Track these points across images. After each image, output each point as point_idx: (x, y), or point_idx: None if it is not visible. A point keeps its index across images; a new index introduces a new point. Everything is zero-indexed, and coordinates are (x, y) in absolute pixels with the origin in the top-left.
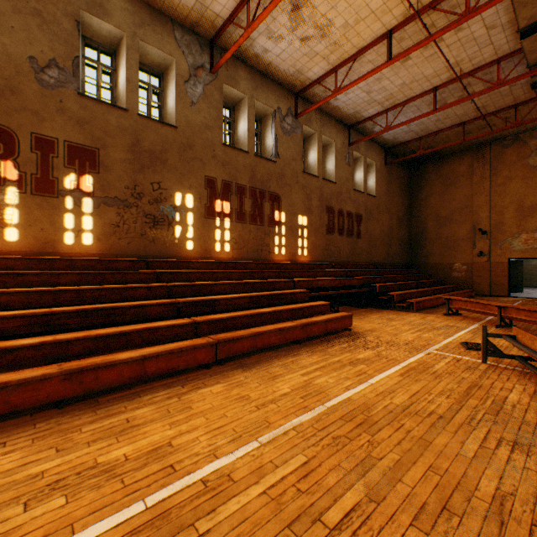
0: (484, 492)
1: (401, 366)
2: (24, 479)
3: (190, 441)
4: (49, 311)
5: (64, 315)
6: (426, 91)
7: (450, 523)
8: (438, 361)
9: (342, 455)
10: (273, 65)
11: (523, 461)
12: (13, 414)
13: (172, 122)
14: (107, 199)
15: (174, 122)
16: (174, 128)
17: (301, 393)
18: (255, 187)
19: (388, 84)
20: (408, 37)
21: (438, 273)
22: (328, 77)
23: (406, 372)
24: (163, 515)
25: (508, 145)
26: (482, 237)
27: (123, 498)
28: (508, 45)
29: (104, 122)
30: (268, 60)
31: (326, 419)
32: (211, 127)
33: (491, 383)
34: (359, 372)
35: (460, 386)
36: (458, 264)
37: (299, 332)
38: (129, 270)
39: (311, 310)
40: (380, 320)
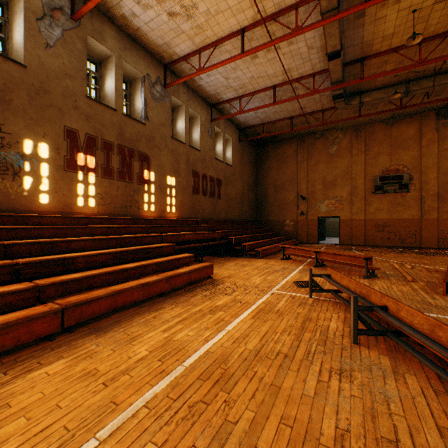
0: (328, 436)
1: (253, 308)
2: None
3: None
4: None
5: None
6: (268, 87)
7: None
8: (280, 300)
9: (198, 429)
10: (142, 32)
11: (349, 388)
12: None
13: (20, 60)
14: None
15: (22, 60)
16: (21, 67)
17: (160, 354)
18: (124, 145)
19: (241, 75)
20: (256, 38)
21: (275, 227)
22: (194, 57)
23: (257, 313)
24: None
25: (318, 138)
26: (303, 201)
27: None
28: (320, 65)
29: None
30: (136, 25)
31: (184, 383)
32: (72, 76)
33: (317, 314)
34: (218, 320)
35: (297, 321)
36: (288, 221)
37: (163, 285)
38: None
39: (177, 263)
40: (236, 267)
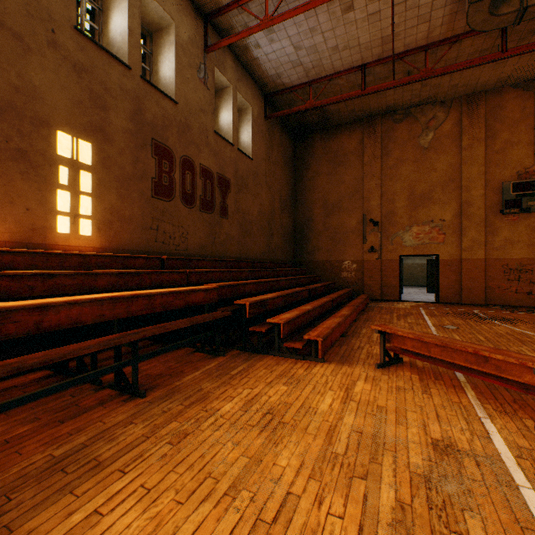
0: None
1: None
2: None
3: None
4: None
5: None
6: None
7: None
8: None
9: None
10: None
11: None
12: None
13: None
14: None
15: None
16: None
17: None
18: None
19: None
20: None
21: (326, 273)
22: None
23: None
24: None
25: (400, 120)
26: (374, 229)
27: None
28: None
29: None
30: None
31: None
32: None
33: None
34: None
35: None
36: (348, 262)
37: None
38: None
39: None
40: (242, 447)
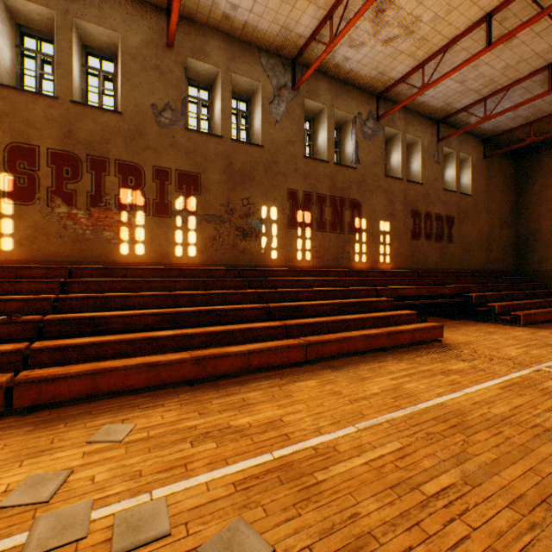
0: None
1: (501, 380)
2: (184, 428)
3: (297, 420)
4: (174, 311)
5: (184, 314)
6: (538, 70)
7: (549, 513)
8: (549, 378)
9: (436, 447)
10: (353, 72)
11: None
12: (161, 387)
13: (258, 142)
14: (207, 216)
15: (260, 142)
16: (260, 148)
17: (391, 394)
18: (335, 195)
19: (486, 69)
20: (512, 15)
21: None
22: (414, 74)
23: (507, 386)
24: (287, 464)
25: None
26: None
27: (256, 450)
28: None
29: (204, 150)
30: (348, 68)
31: (419, 418)
32: (292, 142)
33: None
34: (452, 382)
35: None
36: None
37: (384, 340)
38: (224, 278)
39: (396, 319)
40: (476, 333)
